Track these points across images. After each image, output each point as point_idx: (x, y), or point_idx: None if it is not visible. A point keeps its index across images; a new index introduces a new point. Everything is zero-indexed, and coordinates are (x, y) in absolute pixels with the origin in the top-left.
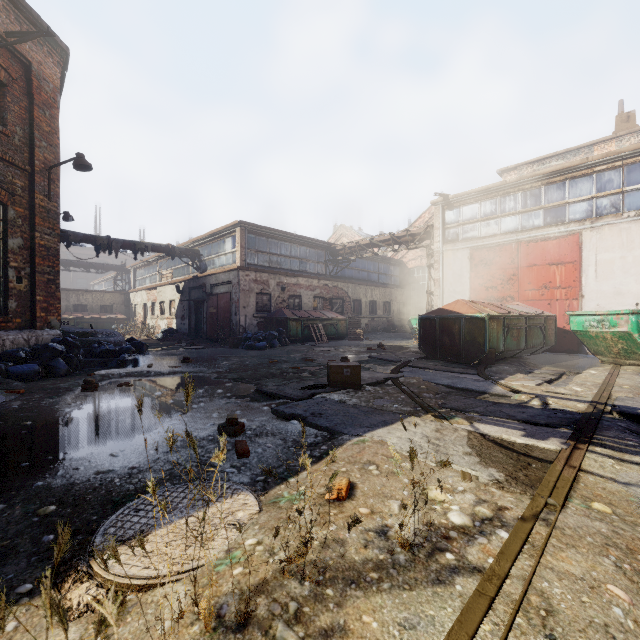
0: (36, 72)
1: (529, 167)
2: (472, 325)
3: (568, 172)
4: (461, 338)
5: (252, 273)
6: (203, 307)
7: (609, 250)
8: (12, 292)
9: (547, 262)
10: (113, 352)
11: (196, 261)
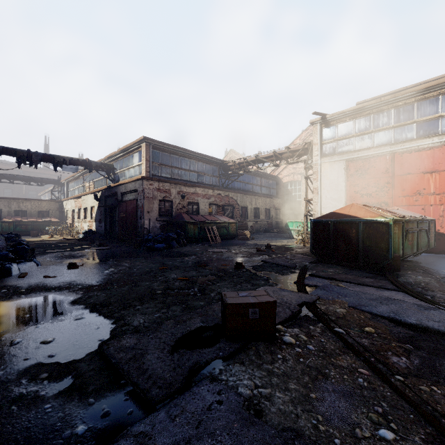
0: None
1: None
2: (373, 229)
3: (442, 87)
4: (359, 243)
5: (155, 183)
6: (115, 212)
7: None
8: None
9: (421, 171)
10: None
11: (111, 174)
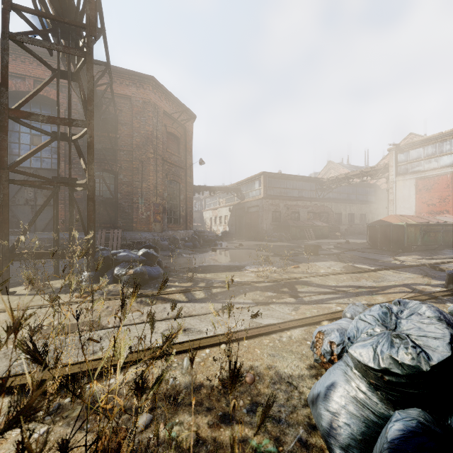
0: (187, 130)
1: None
2: (397, 229)
3: None
4: (390, 237)
5: (270, 200)
6: (243, 219)
7: None
8: (181, 216)
9: None
10: (212, 240)
11: (239, 194)
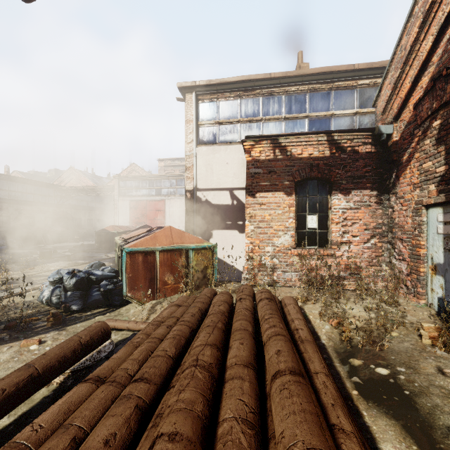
0: None
1: (168, 161)
2: (113, 235)
3: (162, 177)
4: (109, 240)
5: None
6: None
7: (172, 207)
8: None
9: (155, 209)
10: None
11: None
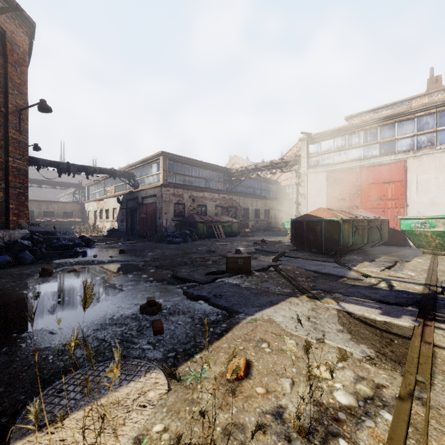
0: (9, 38)
1: (367, 115)
2: (330, 226)
3: (397, 117)
4: (322, 235)
5: (171, 189)
6: (136, 213)
7: (426, 172)
8: None
9: (382, 181)
10: (68, 246)
11: (131, 180)
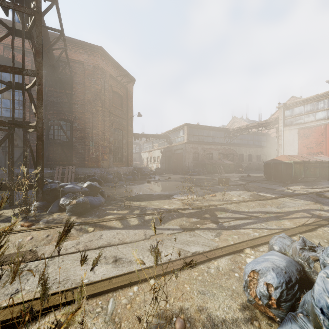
0: (128, 90)
1: None
2: (286, 166)
3: None
4: (281, 171)
5: (191, 144)
6: (171, 159)
7: None
8: (124, 156)
9: None
10: (147, 174)
11: (168, 140)
